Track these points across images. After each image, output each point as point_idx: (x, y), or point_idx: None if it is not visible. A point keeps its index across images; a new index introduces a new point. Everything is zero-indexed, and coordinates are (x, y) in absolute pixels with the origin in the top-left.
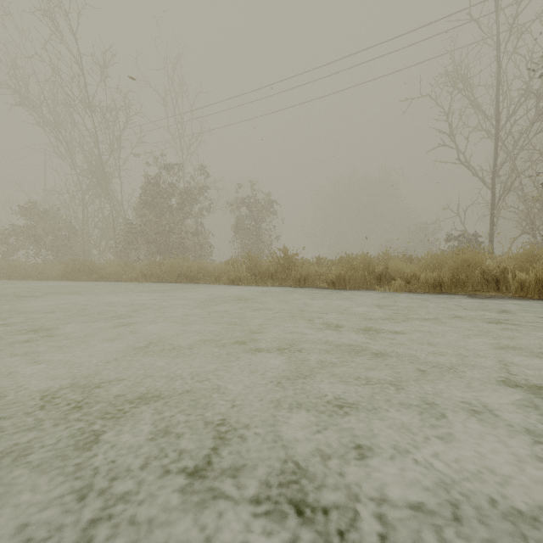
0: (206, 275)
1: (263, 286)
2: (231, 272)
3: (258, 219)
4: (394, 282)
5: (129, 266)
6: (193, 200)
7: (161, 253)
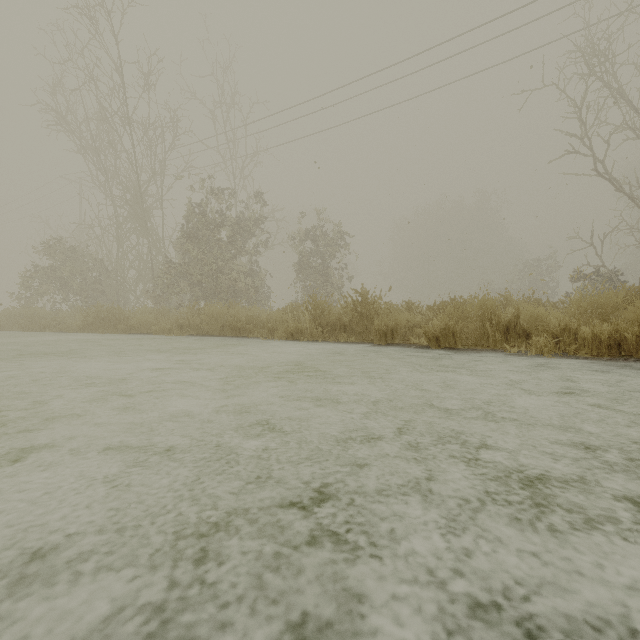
0: (258, 326)
1: (333, 342)
2: (289, 322)
3: (326, 255)
4: (535, 338)
5: (164, 315)
6: (246, 233)
7: (207, 298)
